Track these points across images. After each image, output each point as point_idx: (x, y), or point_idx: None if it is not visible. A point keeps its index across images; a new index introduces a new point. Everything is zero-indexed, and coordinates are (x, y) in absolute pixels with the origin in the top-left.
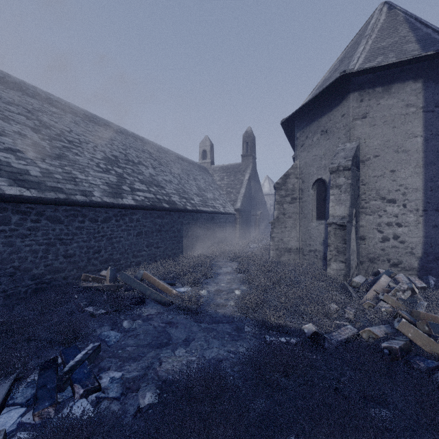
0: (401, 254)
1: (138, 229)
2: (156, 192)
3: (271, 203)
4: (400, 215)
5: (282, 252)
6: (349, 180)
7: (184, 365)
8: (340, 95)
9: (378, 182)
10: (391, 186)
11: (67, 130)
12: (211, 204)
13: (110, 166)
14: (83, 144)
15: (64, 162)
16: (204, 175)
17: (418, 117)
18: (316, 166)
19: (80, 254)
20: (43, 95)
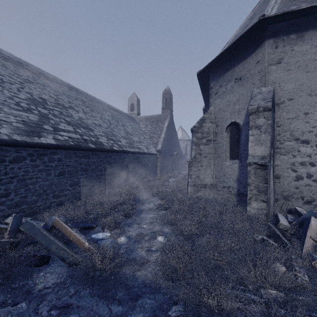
0: (314, 192)
1: (60, 169)
2: (83, 133)
3: (183, 146)
4: (313, 155)
5: (199, 187)
6: (269, 120)
7: None
8: (255, 44)
9: (293, 124)
10: (304, 128)
11: None
12: (137, 145)
13: (33, 106)
14: (5, 83)
15: None
16: (131, 122)
17: None
18: (230, 111)
19: None
20: None
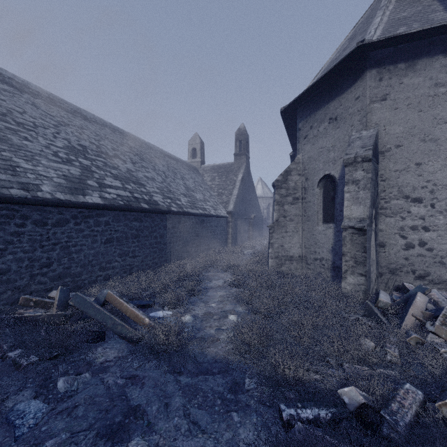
0: (429, 264)
1: (107, 234)
2: (133, 190)
3: (265, 206)
4: (427, 216)
5: (283, 260)
6: (369, 173)
7: None
8: (354, 74)
9: (401, 178)
10: (416, 183)
11: (18, 111)
12: (201, 205)
13: (73, 156)
14: (39, 128)
15: (3, 146)
16: (193, 174)
17: None
18: (323, 160)
19: (18, 269)
20: None
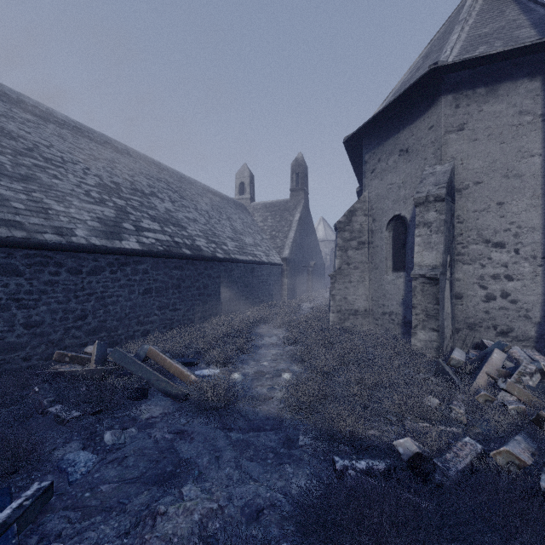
0: (512, 318)
1: (145, 284)
2: (173, 233)
3: (327, 251)
4: (510, 264)
5: (346, 315)
6: (443, 214)
7: (195, 524)
8: (427, 100)
9: (481, 219)
10: (498, 225)
11: (45, 144)
12: (250, 251)
13: (106, 195)
14: (68, 164)
15: (33, 186)
16: (241, 214)
17: (536, 129)
18: (392, 198)
19: (52, 321)
20: (13, 95)
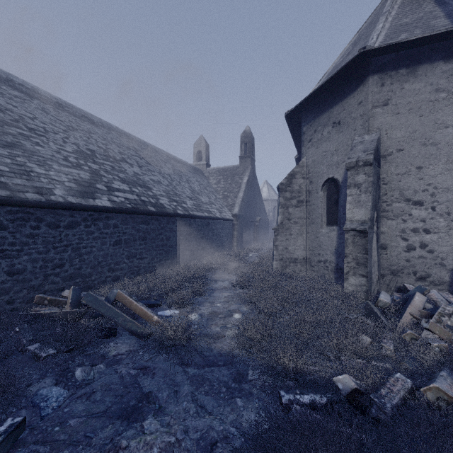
0: (429, 265)
1: (115, 237)
2: (140, 193)
3: (270, 209)
4: (428, 219)
5: (287, 262)
6: (371, 177)
7: None
8: (356, 80)
9: (403, 181)
10: (417, 186)
11: (29, 117)
12: (206, 208)
13: (82, 160)
14: (49, 133)
15: (17, 151)
16: (198, 177)
17: (450, 104)
18: (327, 163)
19: (33, 269)
20: (2, 75)
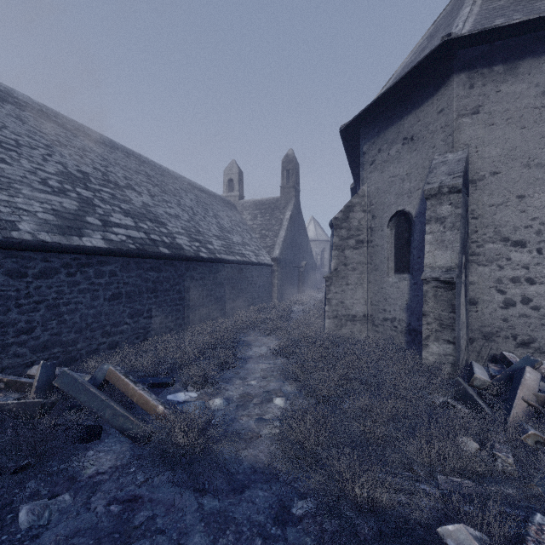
0: (534, 326)
1: (113, 288)
2: (149, 230)
3: (318, 251)
4: (532, 265)
5: (343, 320)
6: (459, 208)
7: None
8: (436, 80)
9: (498, 214)
10: (518, 221)
11: None
12: (238, 250)
13: (69, 185)
14: (23, 148)
15: None
16: (229, 211)
17: None
18: (395, 192)
19: None
20: None
